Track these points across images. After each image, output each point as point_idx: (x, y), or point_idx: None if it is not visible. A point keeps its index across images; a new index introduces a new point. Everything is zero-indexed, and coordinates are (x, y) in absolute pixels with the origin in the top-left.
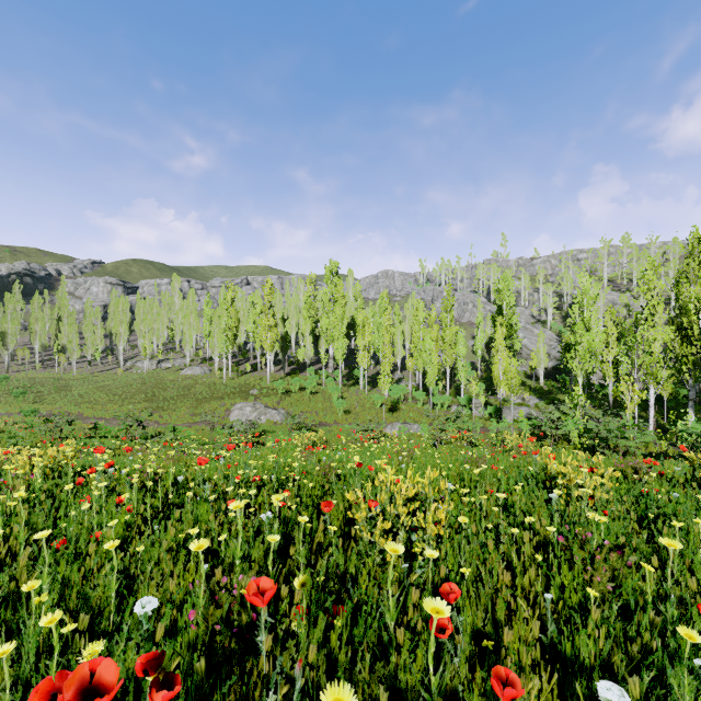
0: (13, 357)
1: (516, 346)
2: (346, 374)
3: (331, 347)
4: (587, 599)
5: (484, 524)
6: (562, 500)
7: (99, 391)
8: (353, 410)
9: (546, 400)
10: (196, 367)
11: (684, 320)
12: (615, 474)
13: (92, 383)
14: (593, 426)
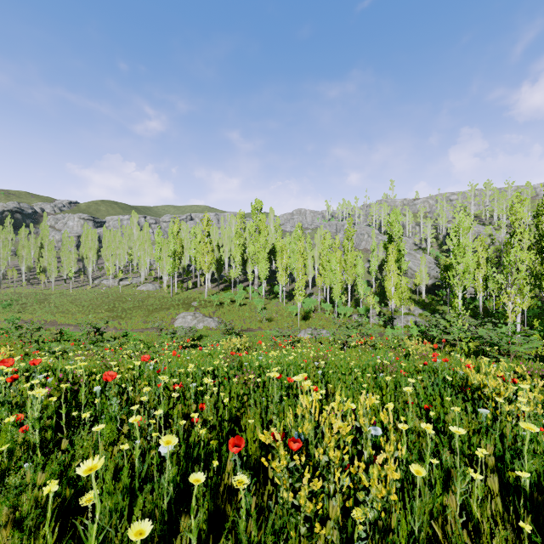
0: (5, 276)
1: (403, 267)
2: (268, 289)
3: (256, 268)
4: None
5: (428, 458)
6: (489, 413)
7: (71, 303)
8: (273, 318)
9: (428, 310)
10: (149, 284)
11: (543, 245)
12: None
13: (66, 297)
14: (483, 333)
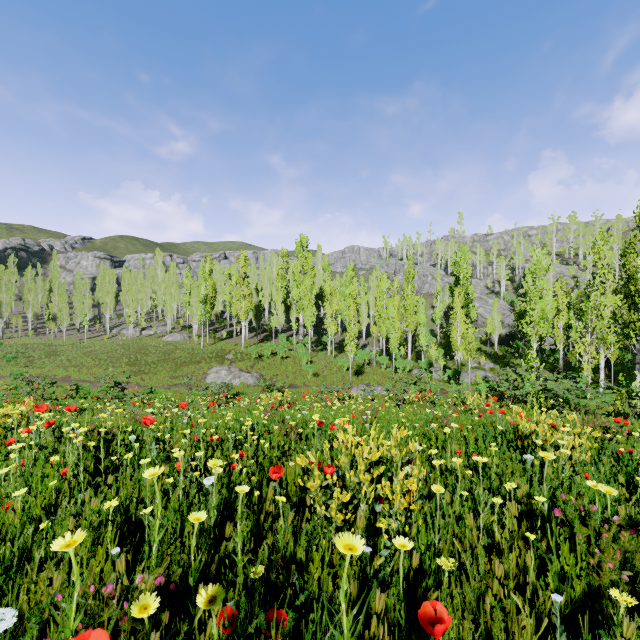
0: (8, 325)
1: (472, 314)
2: (315, 340)
3: (301, 316)
4: (592, 589)
5: (459, 491)
6: (536, 461)
7: (85, 356)
8: (321, 373)
9: (500, 364)
10: (176, 334)
11: (631, 288)
12: (593, 434)
13: (80, 349)
14: (553, 386)
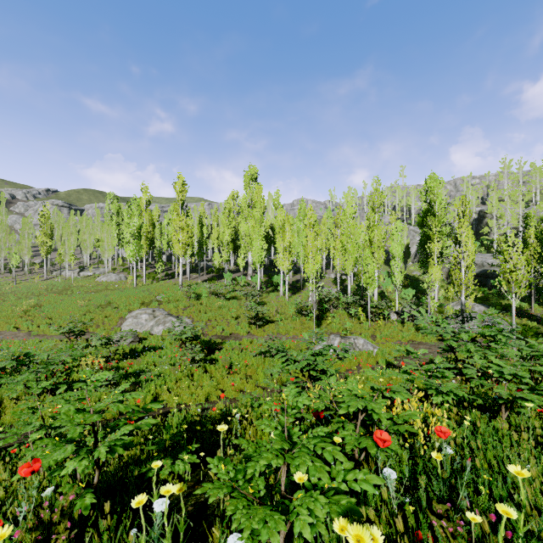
0: None
1: (445, 250)
2: (265, 281)
3: (250, 254)
4: None
5: None
6: None
7: None
8: (272, 318)
9: (496, 306)
10: (112, 274)
11: None
12: None
13: (2, 290)
14: None
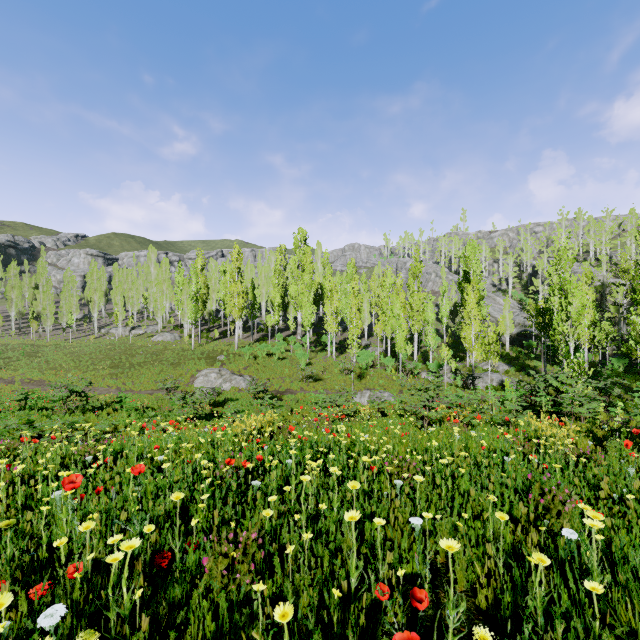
0: None
1: (482, 313)
2: (314, 340)
3: (299, 314)
4: None
5: None
6: None
7: (66, 357)
8: (320, 376)
9: (516, 366)
10: (167, 333)
11: None
12: None
13: (63, 350)
14: None
